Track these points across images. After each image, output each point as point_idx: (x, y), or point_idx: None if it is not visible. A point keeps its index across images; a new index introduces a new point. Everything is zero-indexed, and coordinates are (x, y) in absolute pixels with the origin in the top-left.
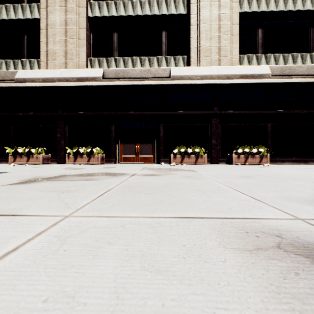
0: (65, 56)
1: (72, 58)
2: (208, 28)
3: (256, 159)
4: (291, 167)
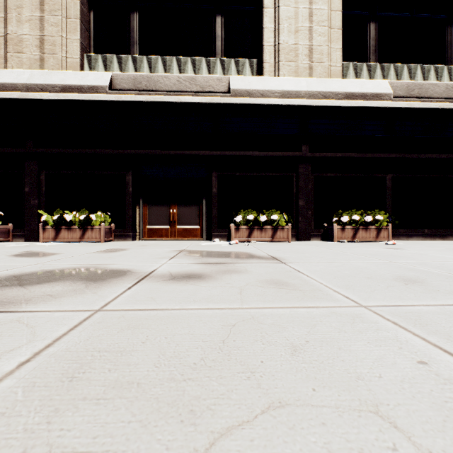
0: (39, 47)
1: (53, 51)
2: (292, 14)
3: (371, 232)
4: (437, 247)
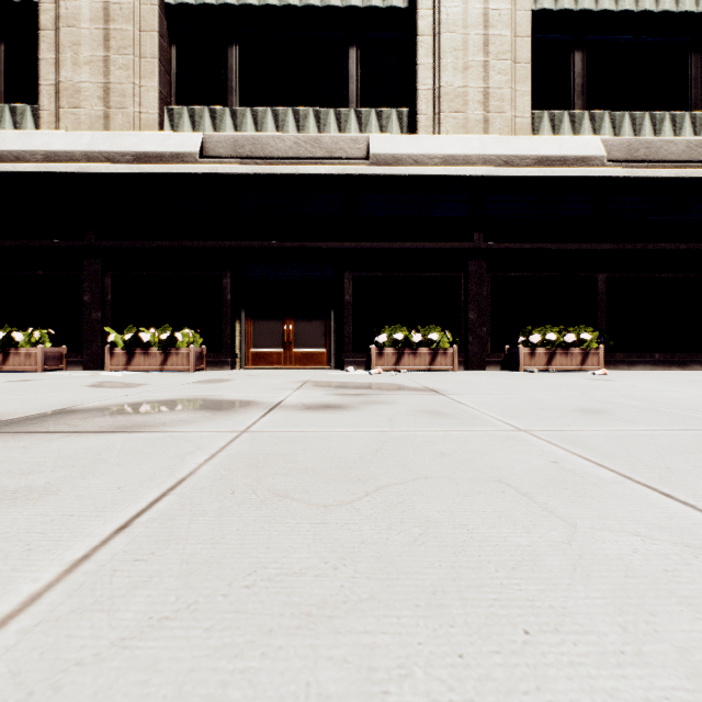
0: (103, 99)
1: (122, 105)
2: (459, 44)
3: (574, 357)
4: (663, 378)
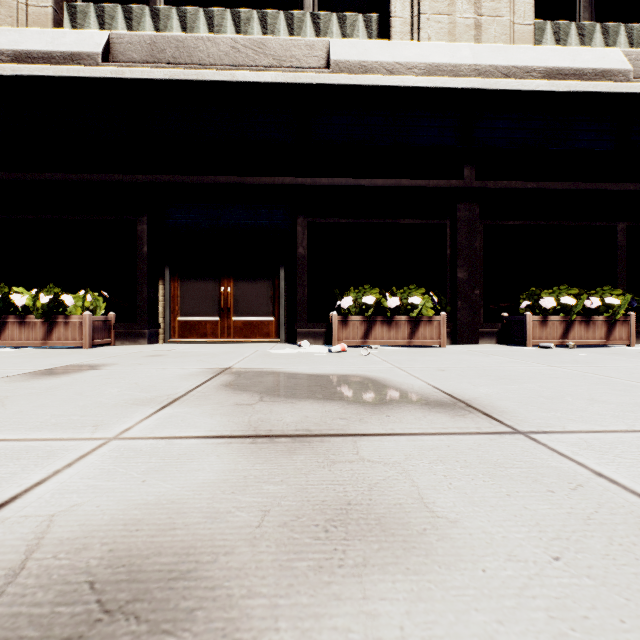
0: None
1: None
2: None
3: (597, 328)
4: None
